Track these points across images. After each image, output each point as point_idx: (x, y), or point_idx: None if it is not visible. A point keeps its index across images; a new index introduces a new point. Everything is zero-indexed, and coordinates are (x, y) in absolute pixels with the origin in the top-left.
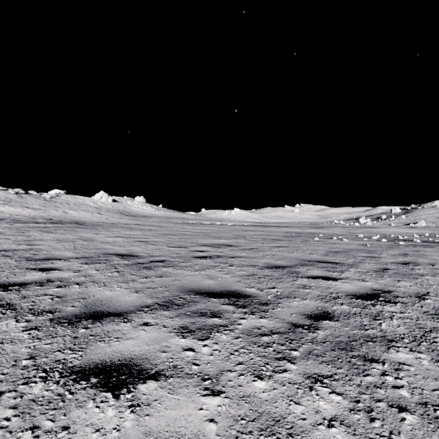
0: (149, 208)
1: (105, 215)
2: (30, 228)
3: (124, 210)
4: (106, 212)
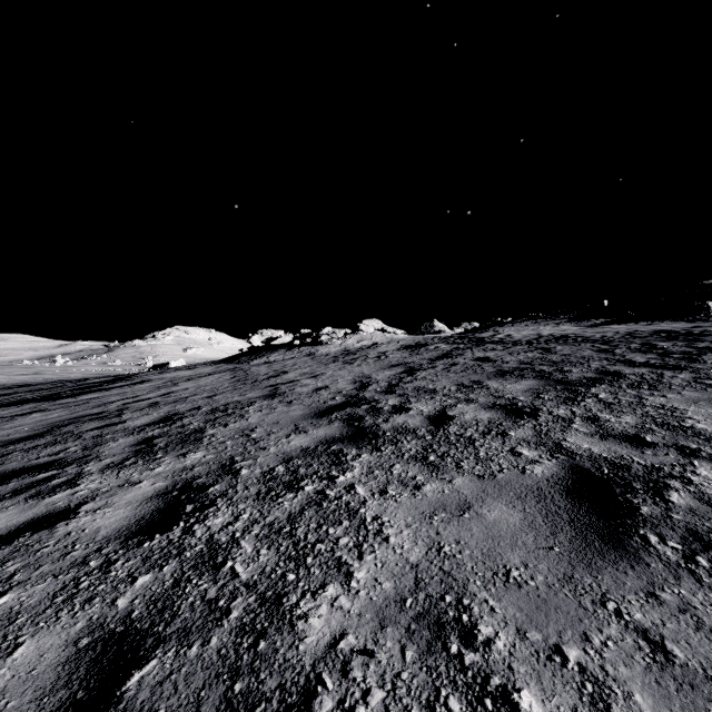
0: None
1: None
2: None
3: None
4: None
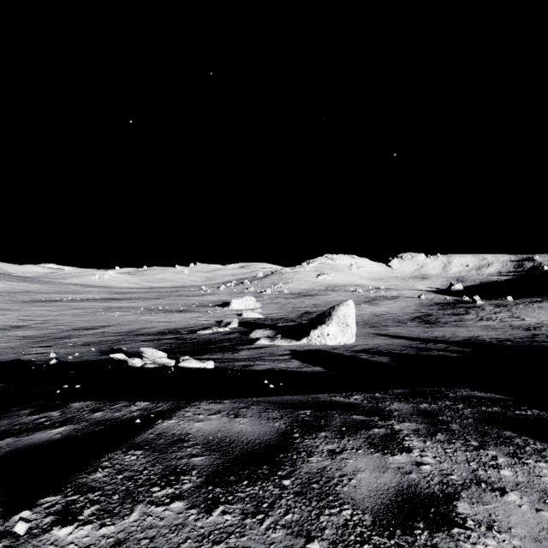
0: None
1: None
2: None
3: None
4: None
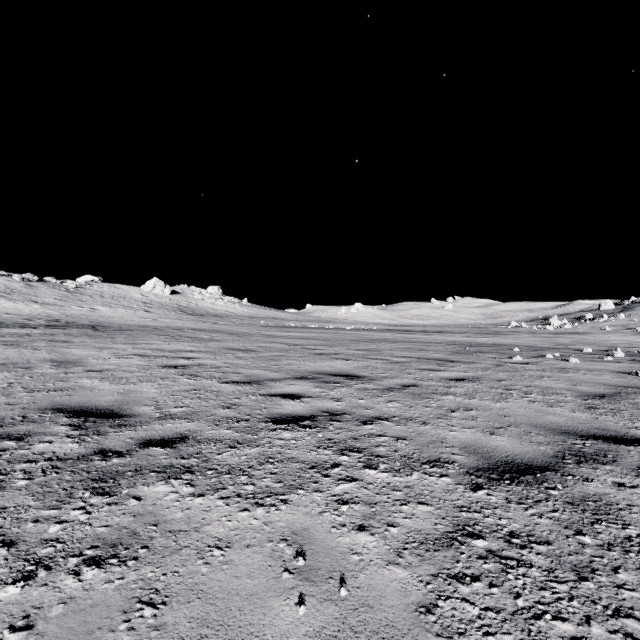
0: (226, 304)
1: (155, 313)
2: None
3: (187, 307)
4: (158, 310)
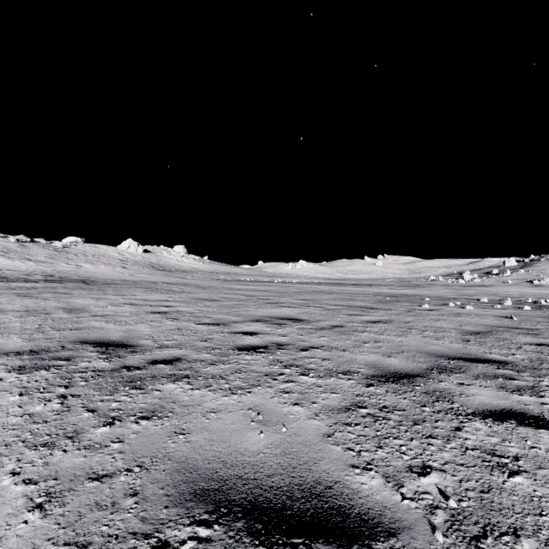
0: (190, 261)
1: (131, 269)
2: (7, 289)
3: (157, 264)
4: (133, 266)
